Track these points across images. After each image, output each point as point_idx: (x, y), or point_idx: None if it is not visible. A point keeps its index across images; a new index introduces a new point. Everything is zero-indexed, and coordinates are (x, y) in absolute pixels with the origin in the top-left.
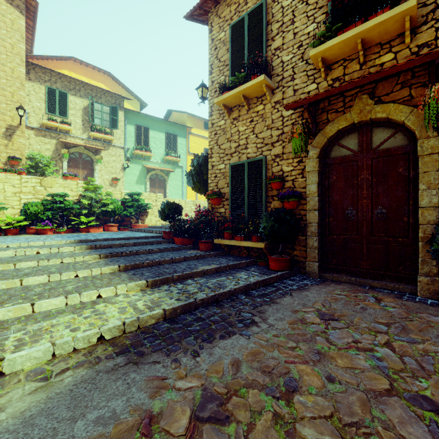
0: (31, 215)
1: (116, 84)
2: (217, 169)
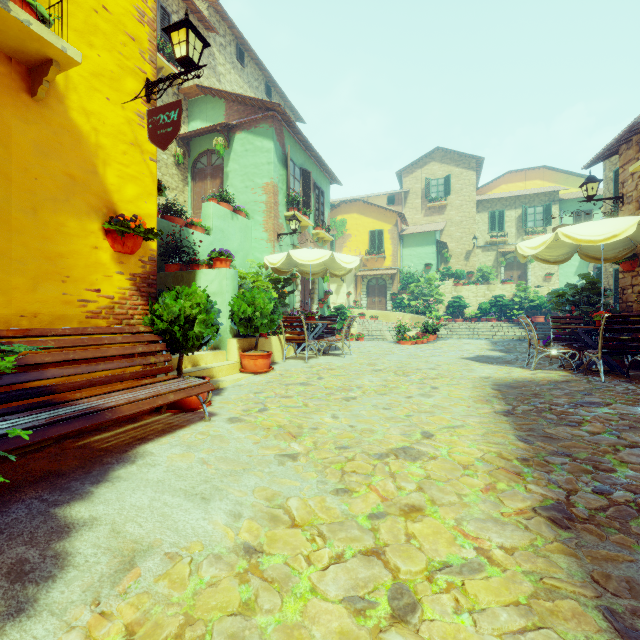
0: (483, 310)
1: (552, 172)
2: (608, 272)
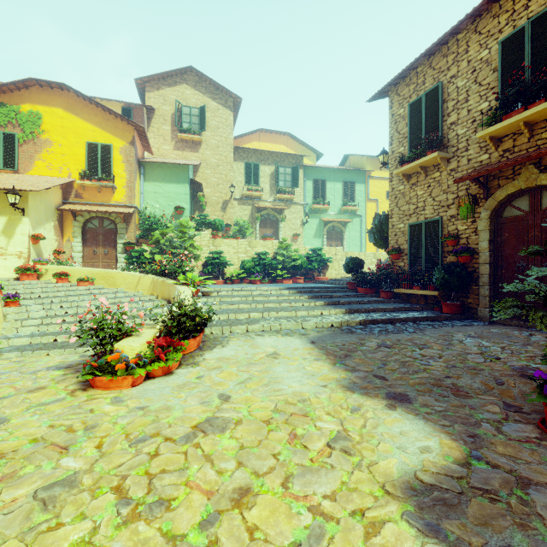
0: (246, 269)
1: (294, 141)
2: (396, 228)
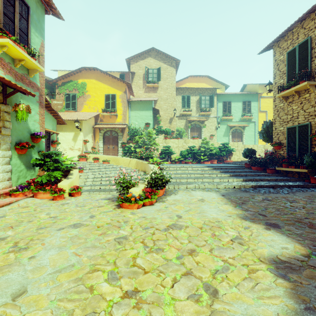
0: (183, 155)
1: (211, 80)
2: (278, 130)
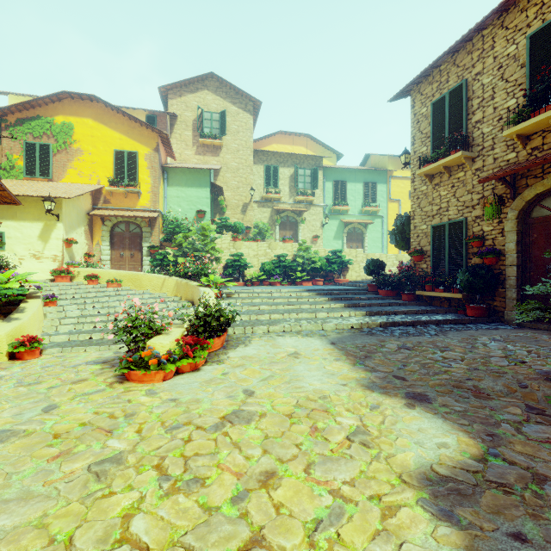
0: (266, 271)
1: (314, 143)
2: (419, 230)
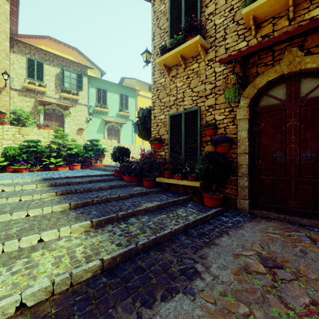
0: (9, 157)
1: (82, 57)
2: (158, 119)
